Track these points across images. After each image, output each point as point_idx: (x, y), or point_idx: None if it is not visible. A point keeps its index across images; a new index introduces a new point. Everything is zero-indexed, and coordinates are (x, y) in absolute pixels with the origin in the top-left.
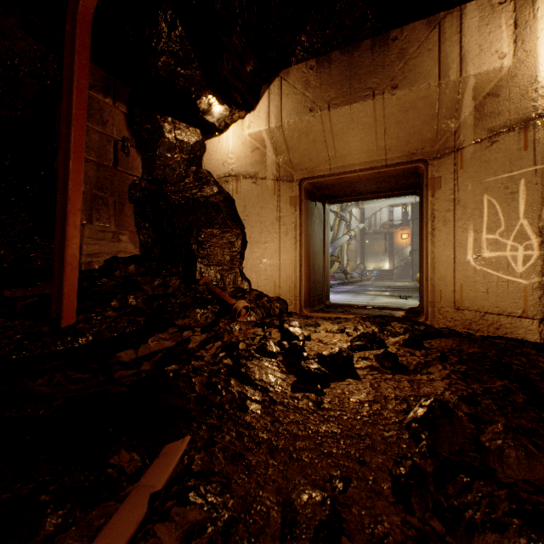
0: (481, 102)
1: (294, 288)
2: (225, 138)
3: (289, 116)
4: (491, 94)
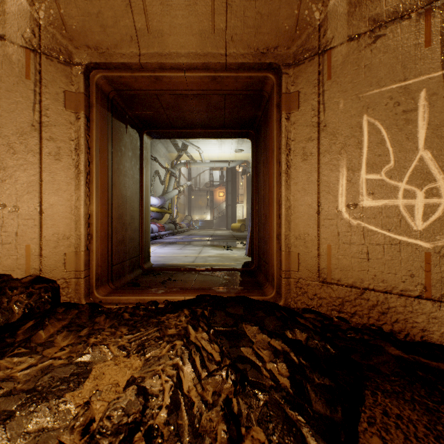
0: None
1: (75, 256)
2: None
3: None
4: None
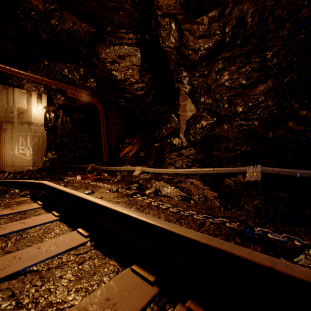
0: (20, 113)
1: None
2: None
3: None
4: (22, 113)
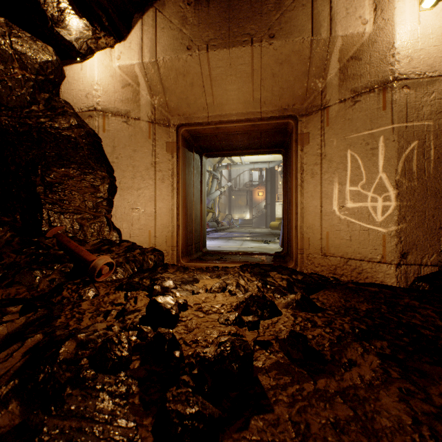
0: (345, 64)
1: (171, 238)
2: (89, 66)
3: (165, 51)
4: (354, 58)
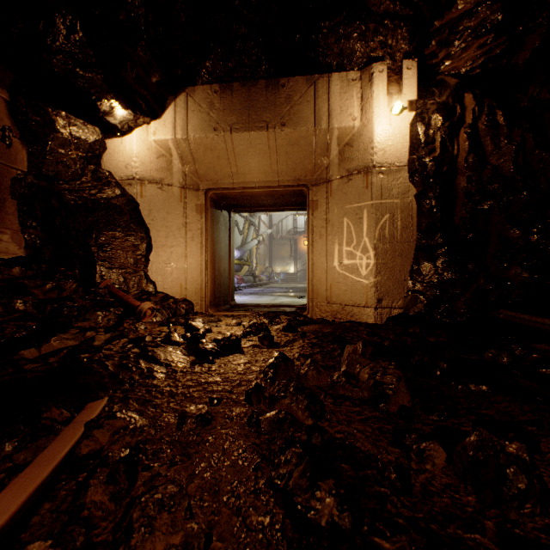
0: (343, 148)
1: (200, 290)
2: (129, 141)
3: (195, 130)
4: (348, 144)
